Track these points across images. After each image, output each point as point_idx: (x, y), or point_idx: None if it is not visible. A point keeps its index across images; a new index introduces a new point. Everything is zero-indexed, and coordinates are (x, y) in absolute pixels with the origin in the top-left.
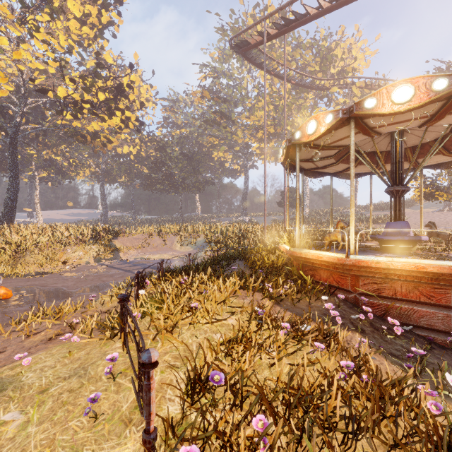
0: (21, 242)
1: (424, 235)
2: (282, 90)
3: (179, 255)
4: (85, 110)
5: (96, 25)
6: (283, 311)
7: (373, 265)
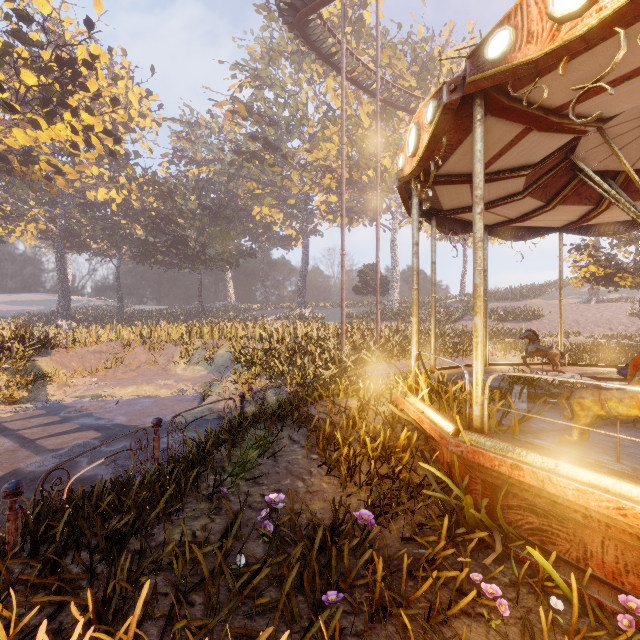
0: None
1: None
2: (362, 112)
3: (177, 386)
4: None
5: None
6: None
7: None
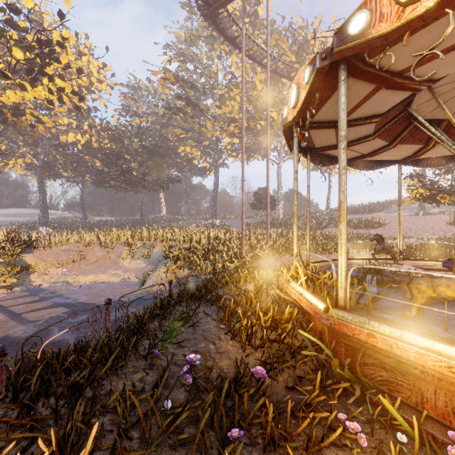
0: None
1: None
2: (256, 79)
3: (124, 274)
4: None
5: None
6: None
7: None
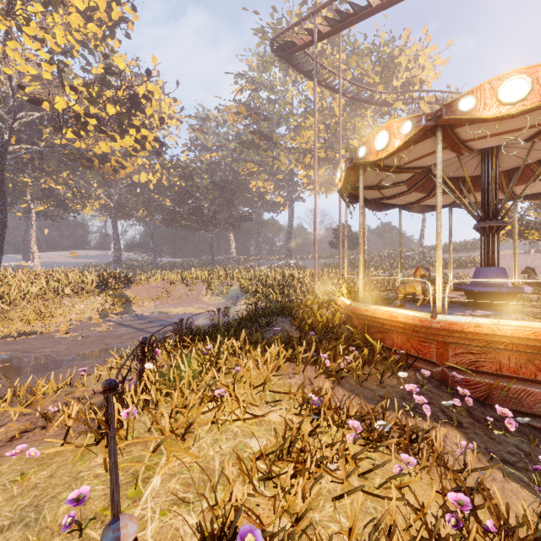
0: (4, 293)
1: (525, 285)
2: (335, 105)
3: (208, 308)
4: (91, 127)
5: (105, 23)
6: (346, 394)
7: (471, 329)
